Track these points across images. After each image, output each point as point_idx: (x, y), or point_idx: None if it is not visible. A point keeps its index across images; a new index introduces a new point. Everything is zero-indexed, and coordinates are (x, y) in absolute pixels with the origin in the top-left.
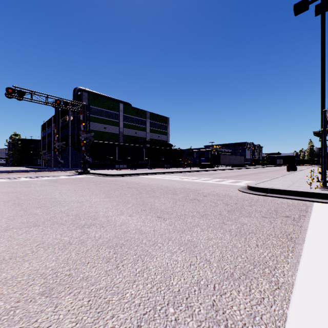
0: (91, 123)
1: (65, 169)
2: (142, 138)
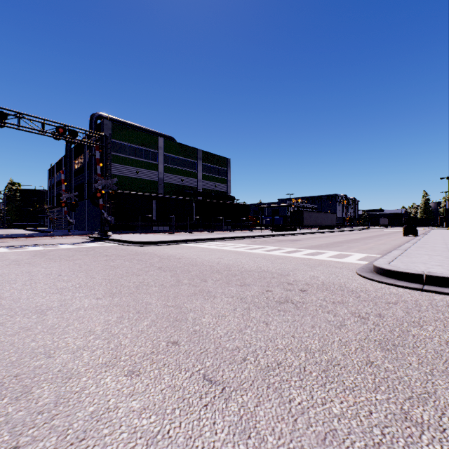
0: (116, 166)
1: (75, 233)
2: (192, 188)
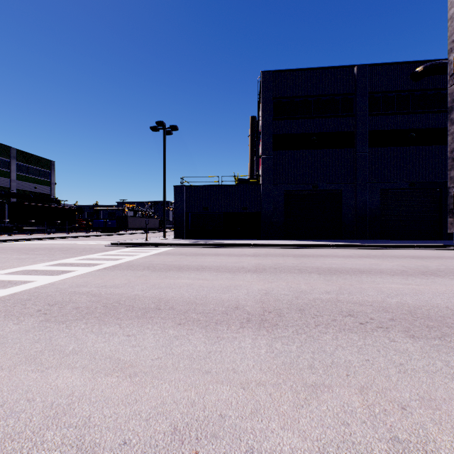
0: None
1: None
2: (2, 188)
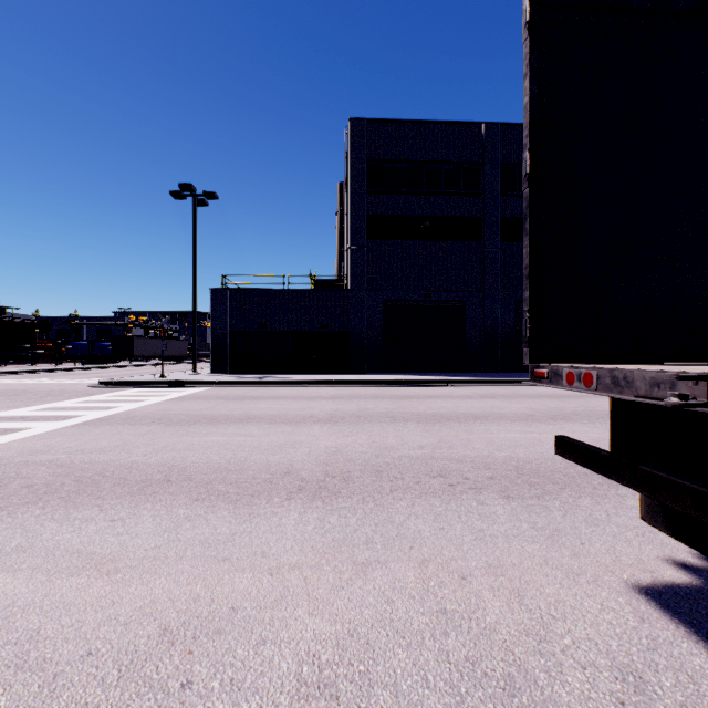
0: None
1: None
2: None
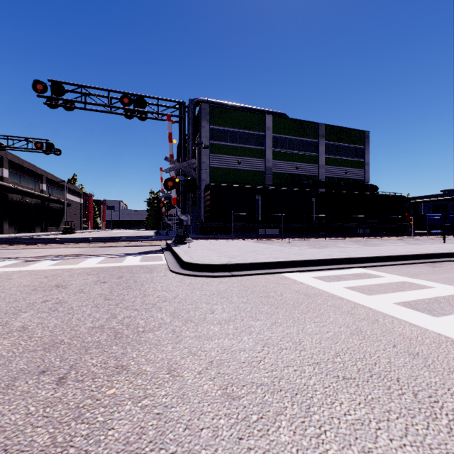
0: (215, 157)
1: (159, 237)
2: (310, 177)
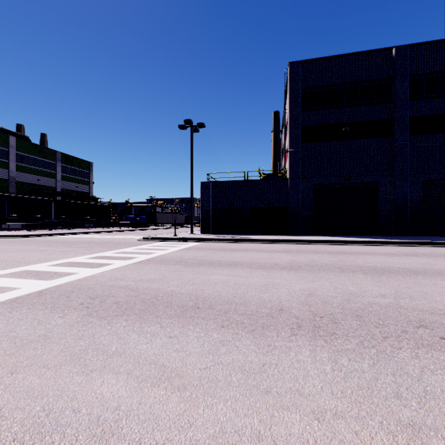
0: None
1: None
2: (50, 188)
